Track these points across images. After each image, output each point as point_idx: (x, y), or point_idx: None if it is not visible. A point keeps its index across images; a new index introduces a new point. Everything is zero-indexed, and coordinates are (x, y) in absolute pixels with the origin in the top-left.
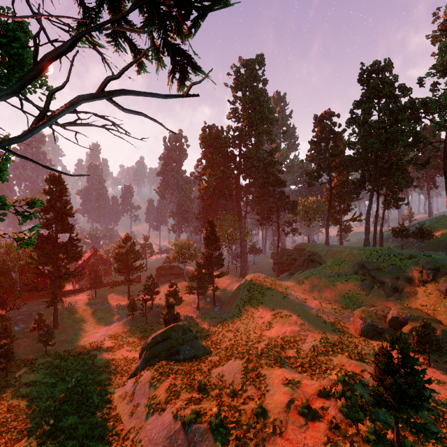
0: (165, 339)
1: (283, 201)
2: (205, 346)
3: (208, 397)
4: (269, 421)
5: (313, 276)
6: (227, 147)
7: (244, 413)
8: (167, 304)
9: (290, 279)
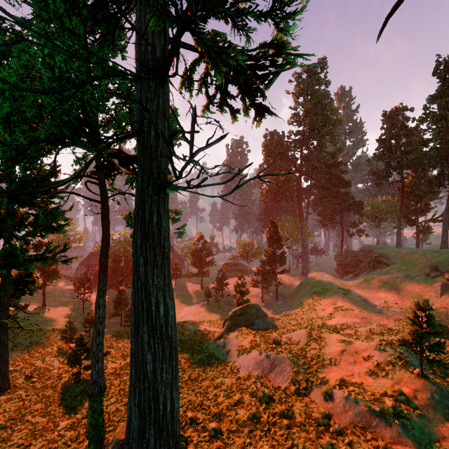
0: (243, 313)
1: (347, 202)
2: (274, 324)
3: (281, 347)
4: (327, 358)
5: (379, 276)
6: (288, 151)
7: (309, 353)
8: (239, 291)
9: (354, 280)
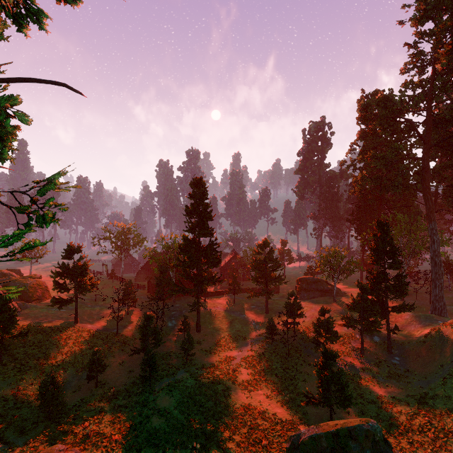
0: (337, 450)
1: None
2: None
3: None
4: None
5: None
6: (402, 113)
7: None
8: (323, 352)
9: None
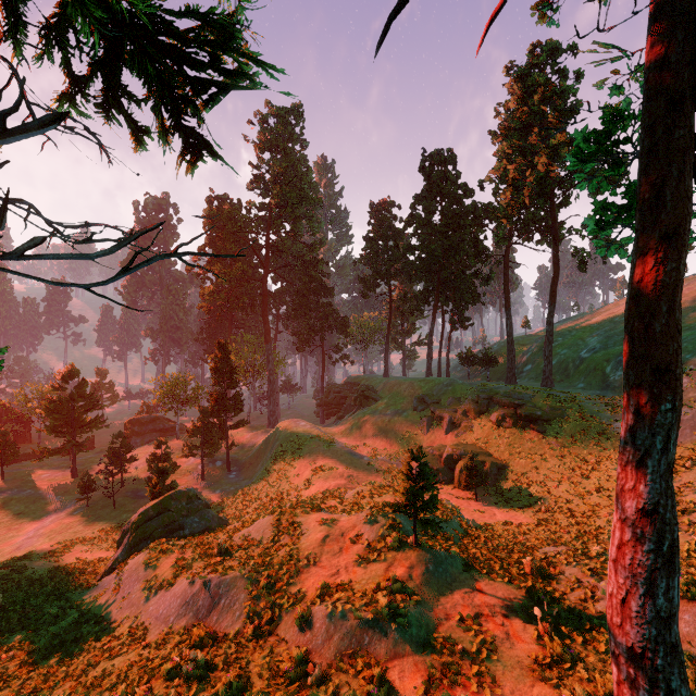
0: (162, 512)
1: (329, 317)
2: (221, 516)
3: (232, 558)
4: (304, 557)
5: (367, 417)
6: (248, 232)
7: (277, 556)
8: (156, 470)
9: (338, 424)
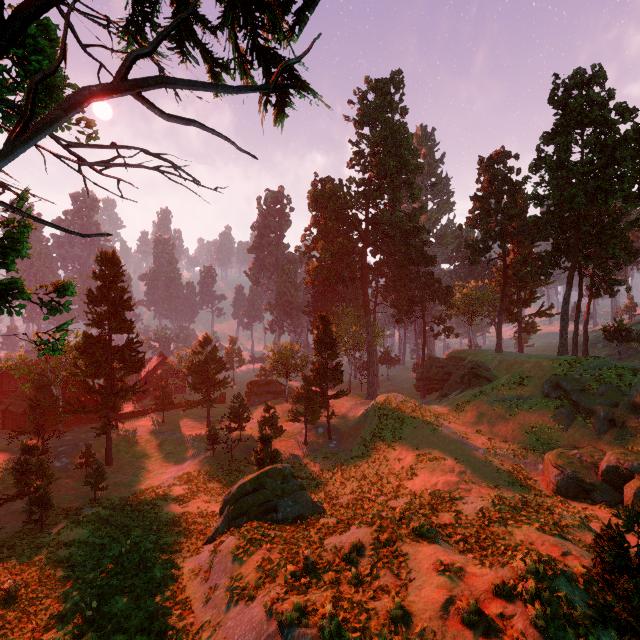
0: (257, 488)
1: (431, 287)
2: (315, 501)
3: (319, 582)
4: (415, 632)
5: (479, 399)
6: (348, 208)
7: (375, 615)
8: (260, 437)
9: (442, 403)
